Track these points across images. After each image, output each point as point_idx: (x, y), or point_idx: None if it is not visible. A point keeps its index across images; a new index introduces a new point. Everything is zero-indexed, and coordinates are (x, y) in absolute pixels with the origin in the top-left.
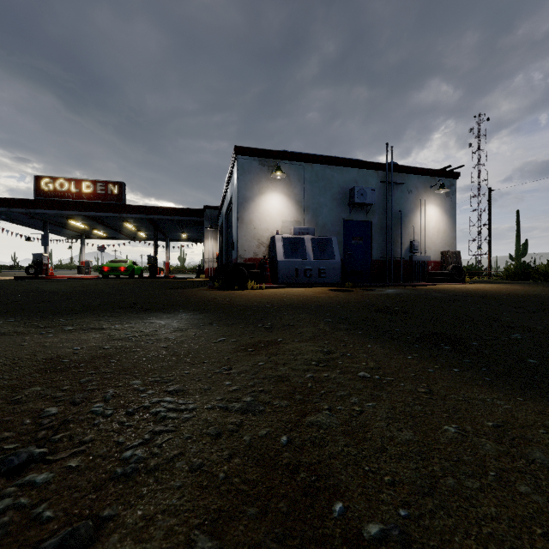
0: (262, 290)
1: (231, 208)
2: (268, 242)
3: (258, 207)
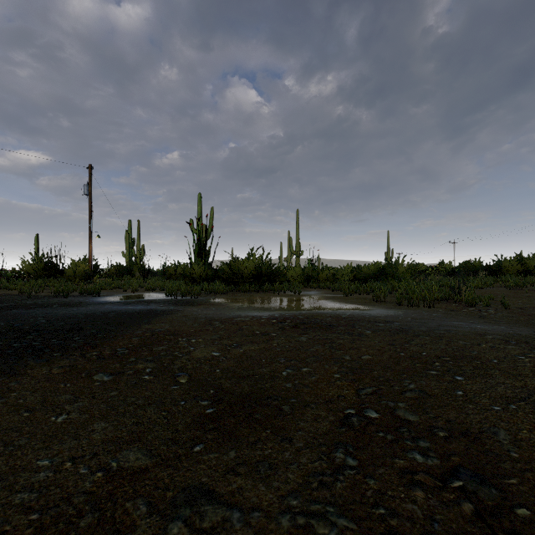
0: None
1: None
2: None
3: None
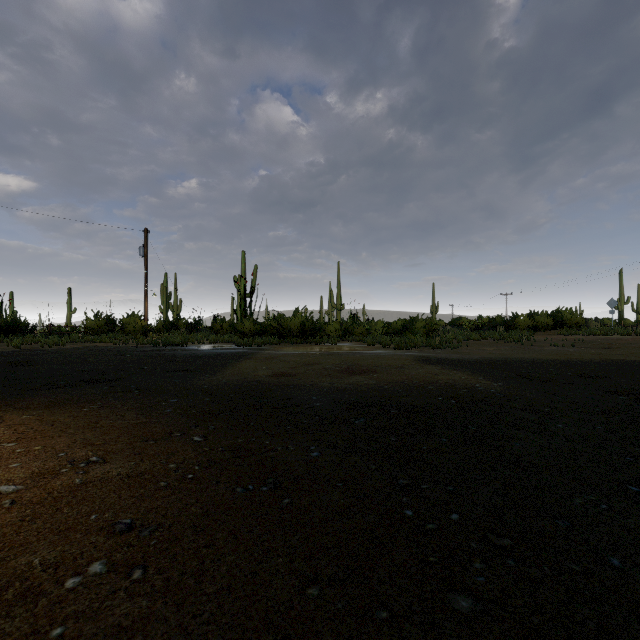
0: None
1: None
2: None
3: None
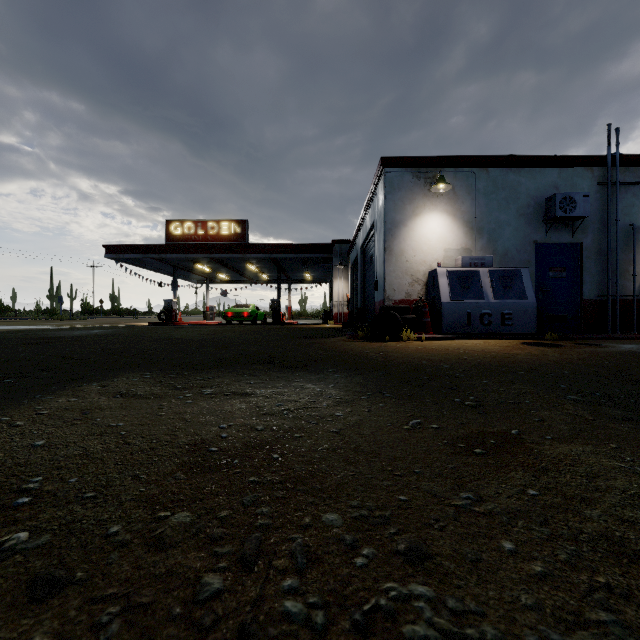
0: (421, 342)
1: (370, 239)
2: (425, 278)
3: (411, 233)
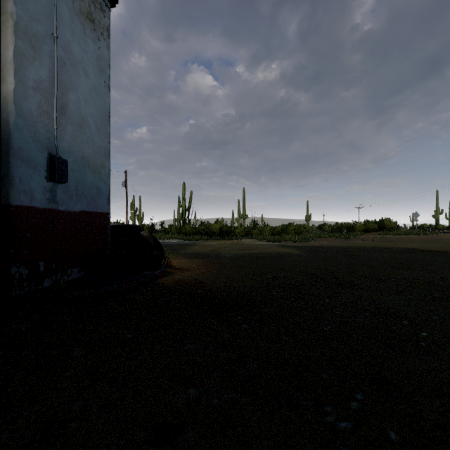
0: None
1: None
2: None
3: None
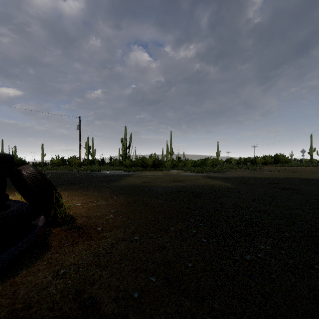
0: None
1: None
2: None
3: None
